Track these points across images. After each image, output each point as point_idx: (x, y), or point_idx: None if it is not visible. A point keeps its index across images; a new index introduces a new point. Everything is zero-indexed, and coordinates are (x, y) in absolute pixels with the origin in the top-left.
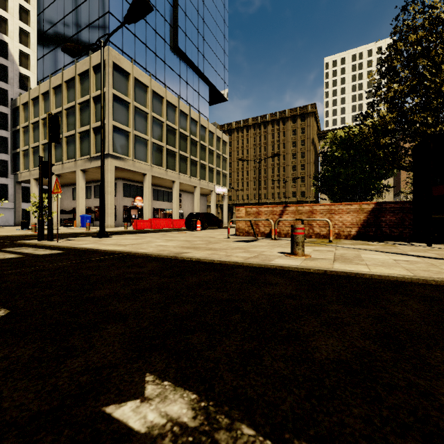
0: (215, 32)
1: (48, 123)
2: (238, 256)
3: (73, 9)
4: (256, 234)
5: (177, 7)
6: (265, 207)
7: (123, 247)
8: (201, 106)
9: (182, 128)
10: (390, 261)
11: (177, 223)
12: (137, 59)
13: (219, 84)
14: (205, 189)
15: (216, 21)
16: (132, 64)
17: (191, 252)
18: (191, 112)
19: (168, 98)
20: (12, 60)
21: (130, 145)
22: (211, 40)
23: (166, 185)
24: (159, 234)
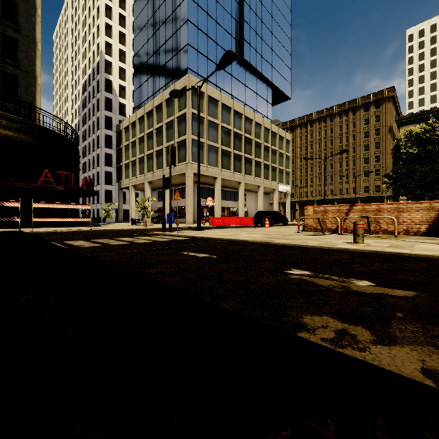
0: (278, 35)
1: (170, 153)
2: (312, 243)
3: (160, 47)
4: (323, 230)
5: (242, 22)
6: (332, 206)
7: (224, 236)
8: (264, 109)
9: (247, 133)
10: (436, 249)
11: (244, 220)
12: (209, 78)
13: (282, 85)
14: (268, 188)
15: (278, 23)
16: (206, 84)
17: (276, 240)
18: (256, 116)
19: (235, 107)
20: (114, 93)
21: (204, 154)
22: (274, 43)
23: (232, 186)
24: (237, 229)
